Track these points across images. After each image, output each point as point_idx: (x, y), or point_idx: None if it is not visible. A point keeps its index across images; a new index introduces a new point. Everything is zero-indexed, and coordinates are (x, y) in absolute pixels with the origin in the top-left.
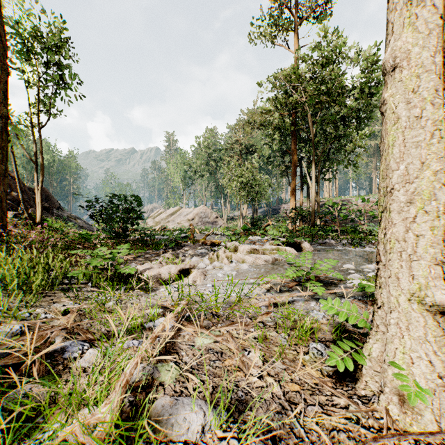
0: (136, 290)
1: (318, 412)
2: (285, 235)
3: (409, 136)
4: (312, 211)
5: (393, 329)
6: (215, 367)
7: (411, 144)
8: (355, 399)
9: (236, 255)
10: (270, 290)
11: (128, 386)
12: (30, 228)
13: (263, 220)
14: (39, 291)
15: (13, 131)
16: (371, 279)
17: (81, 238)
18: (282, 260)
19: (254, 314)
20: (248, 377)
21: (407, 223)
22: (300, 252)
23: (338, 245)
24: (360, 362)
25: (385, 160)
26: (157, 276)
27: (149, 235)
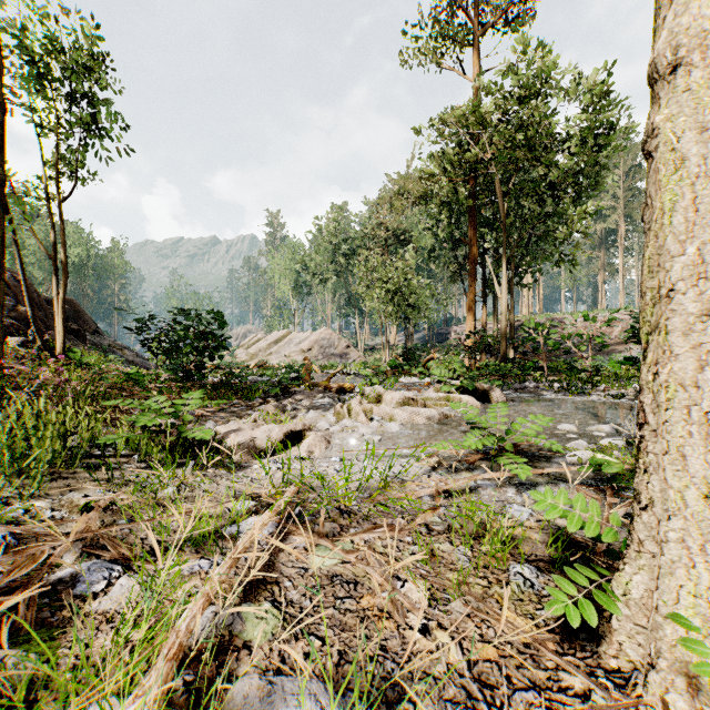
0: (213, 468)
1: (534, 704)
2: (459, 375)
3: (704, 192)
4: (502, 336)
5: (674, 551)
6: (345, 611)
7: (709, 207)
8: (601, 677)
9: (380, 408)
10: (439, 470)
11: (185, 651)
12: (46, 364)
13: (422, 350)
14: (46, 471)
15: (16, 205)
16: (609, 451)
17: (128, 379)
18: (456, 416)
19: (410, 510)
20: (403, 632)
21: (700, 354)
22: (484, 402)
23: (545, 392)
24: (609, 608)
25: (656, 238)
26: (249, 443)
27: (239, 375)
